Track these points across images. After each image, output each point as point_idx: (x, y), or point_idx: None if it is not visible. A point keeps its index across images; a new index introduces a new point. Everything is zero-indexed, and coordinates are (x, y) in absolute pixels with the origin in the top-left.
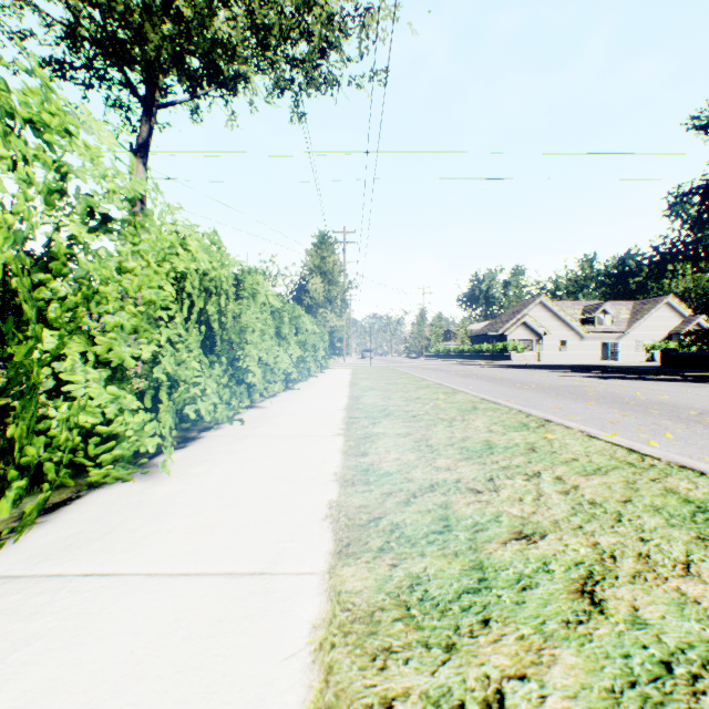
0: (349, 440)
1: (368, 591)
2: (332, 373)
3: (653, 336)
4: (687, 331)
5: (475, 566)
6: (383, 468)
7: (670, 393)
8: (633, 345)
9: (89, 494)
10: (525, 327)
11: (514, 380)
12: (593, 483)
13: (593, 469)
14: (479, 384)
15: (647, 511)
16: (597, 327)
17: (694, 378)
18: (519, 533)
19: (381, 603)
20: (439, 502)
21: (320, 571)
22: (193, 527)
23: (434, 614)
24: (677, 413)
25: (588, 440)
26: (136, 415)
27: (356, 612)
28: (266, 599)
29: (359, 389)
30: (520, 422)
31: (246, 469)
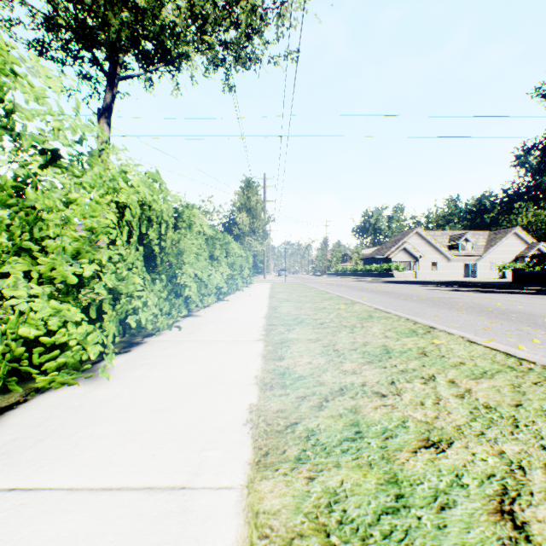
0: (268, 345)
1: (286, 511)
2: (255, 288)
3: (503, 258)
4: (532, 255)
5: (390, 480)
6: (298, 371)
7: (524, 304)
8: (488, 265)
9: (35, 398)
10: (405, 251)
11: (398, 293)
12: (483, 387)
13: (480, 372)
14: (371, 297)
15: (539, 416)
16: (461, 251)
17: (539, 291)
18: (426, 440)
19: (300, 527)
20: (349, 406)
21: (239, 485)
22: (122, 434)
23: (355, 542)
24: (534, 321)
25: (469, 345)
26: (80, 327)
27: (274, 539)
28: (183, 522)
29: (276, 300)
30: (409, 329)
31: (178, 372)
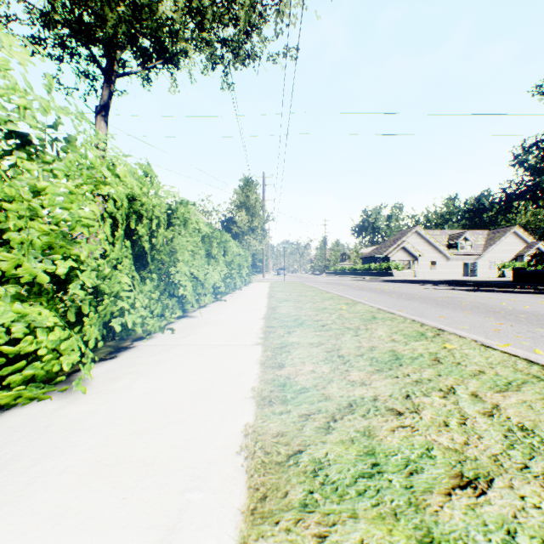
0: (267, 350)
1: None
2: (254, 287)
3: (503, 257)
4: (534, 254)
5: (424, 539)
6: (300, 382)
7: (530, 304)
8: (487, 264)
9: None
10: (404, 250)
11: (399, 292)
12: (512, 401)
13: (504, 383)
14: (372, 296)
15: None
16: (460, 250)
17: (542, 290)
18: (460, 477)
19: None
20: (361, 428)
21: None
22: (90, 466)
23: None
24: None
25: (485, 350)
26: (52, 333)
27: None
28: None
29: (275, 300)
30: (417, 331)
31: (166, 383)
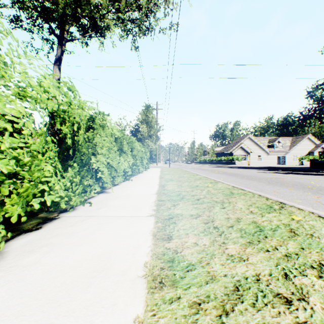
0: (158, 221)
1: None
2: (151, 171)
3: (301, 153)
4: (323, 150)
5: None
6: (186, 256)
7: None
8: (292, 157)
9: None
10: (242, 149)
11: (242, 175)
12: None
13: None
14: (225, 177)
15: None
16: (275, 149)
17: None
18: None
19: None
20: None
21: None
22: None
23: None
24: None
25: None
26: None
27: None
28: None
29: (164, 180)
30: (266, 204)
31: (71, 257)
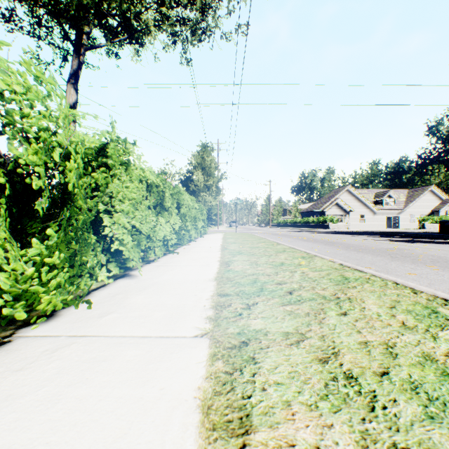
0: (216, 355)
1: None
2: (209, 238)
3: (421, 212)
4: None
5: None
6: None
7: None
8: (408, 218)
9: None
10: (337, 206)
11: (344, 243)
12: None
13: None
14: (320, 247)
15: None
16: (385, 206)
17: None
18: None
19: None
20: None
21: None
22: None
23: None
24: None
25: None
26: None
27: None
28: None
29: (229, 253)
30: (420, 305)
31: None
